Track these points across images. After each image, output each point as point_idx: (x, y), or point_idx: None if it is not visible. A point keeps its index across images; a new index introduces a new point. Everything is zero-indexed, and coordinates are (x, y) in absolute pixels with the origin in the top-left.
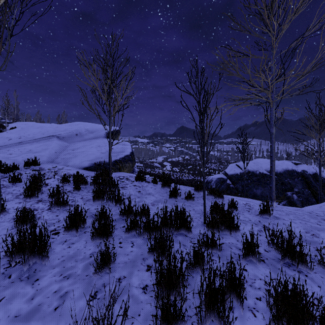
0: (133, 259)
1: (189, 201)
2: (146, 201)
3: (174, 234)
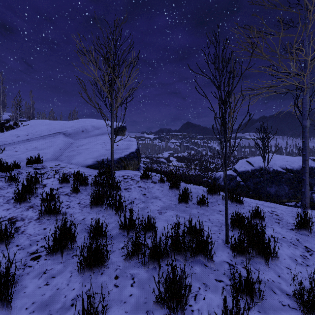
0: (133, 313)
1: (202, 207)
2: (152, 207)
3: (190, 263)
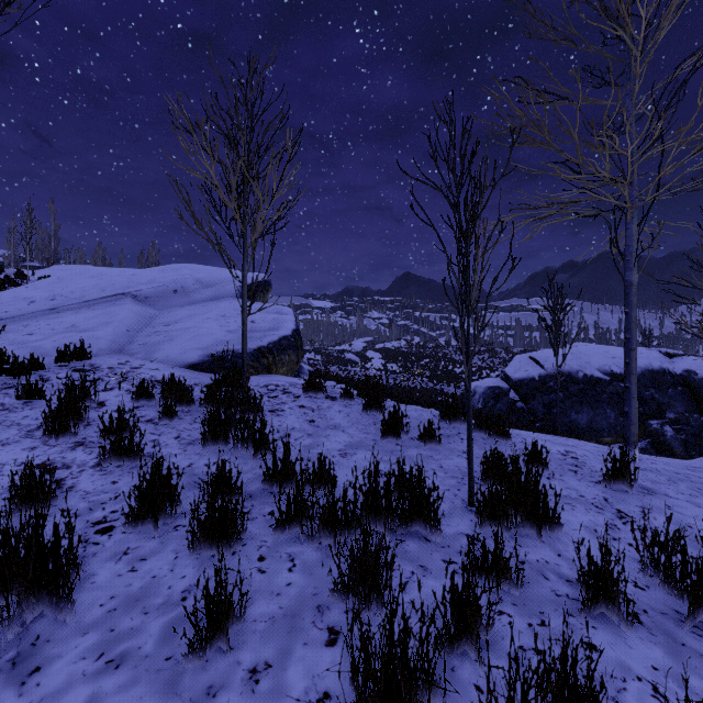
0: (293, 609)
1: (429, 445)
2: (327, 445)
3: (398, 536)
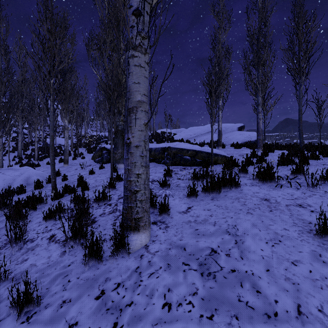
0: None
1: None
2: None
3: None
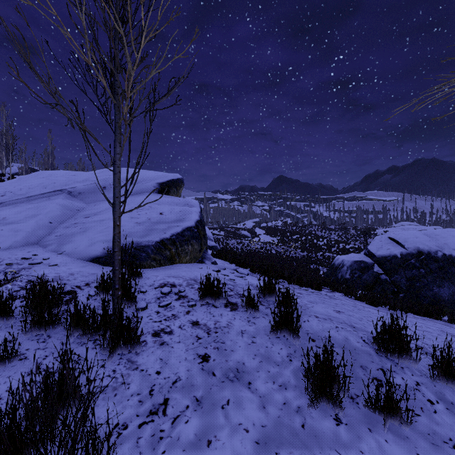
0: None
1: (388, 421)
2: (225, 442)
3: None
